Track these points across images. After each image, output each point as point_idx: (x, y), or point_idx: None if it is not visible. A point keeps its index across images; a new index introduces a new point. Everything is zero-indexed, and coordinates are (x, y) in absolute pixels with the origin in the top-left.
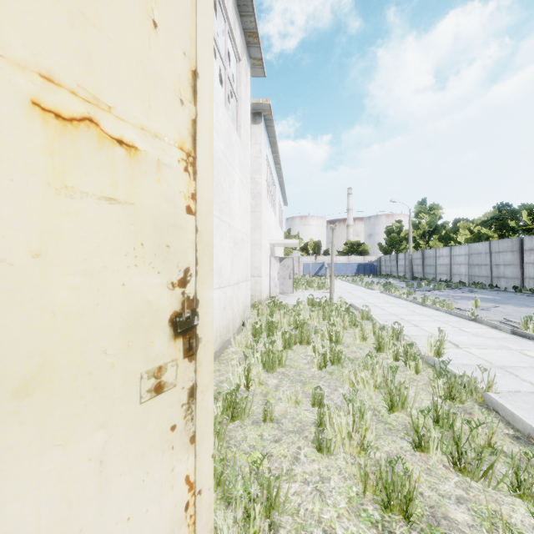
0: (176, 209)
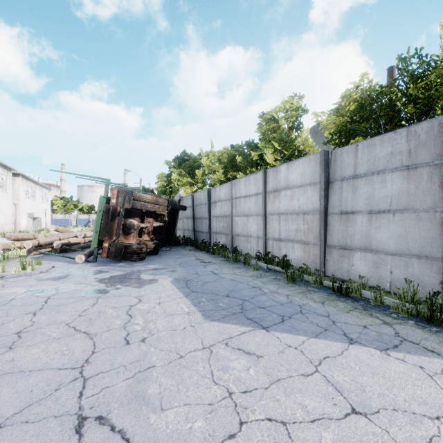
0: None
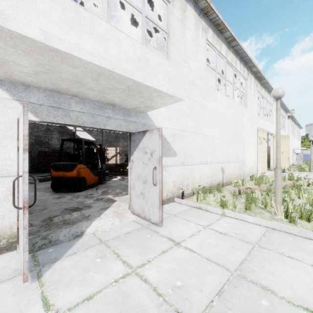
0: (288, 154)
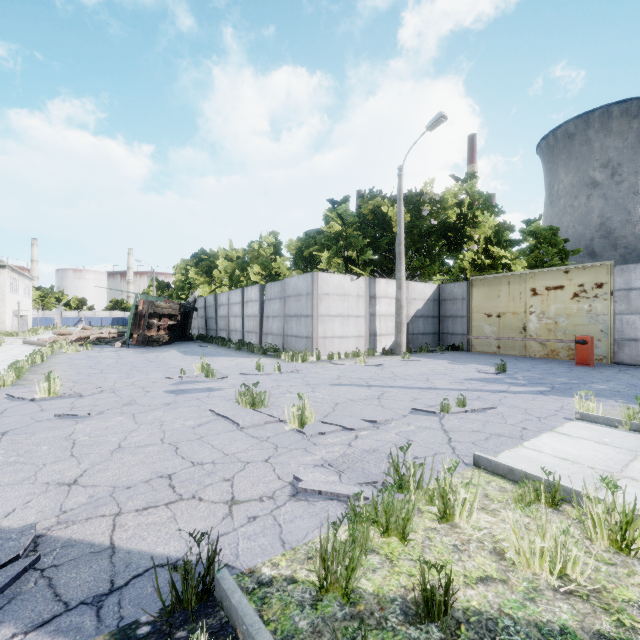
0: None
